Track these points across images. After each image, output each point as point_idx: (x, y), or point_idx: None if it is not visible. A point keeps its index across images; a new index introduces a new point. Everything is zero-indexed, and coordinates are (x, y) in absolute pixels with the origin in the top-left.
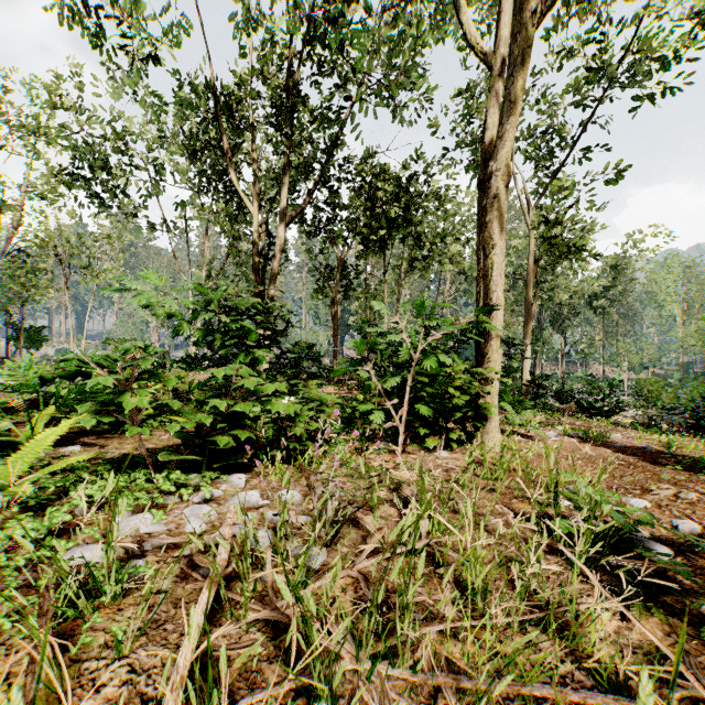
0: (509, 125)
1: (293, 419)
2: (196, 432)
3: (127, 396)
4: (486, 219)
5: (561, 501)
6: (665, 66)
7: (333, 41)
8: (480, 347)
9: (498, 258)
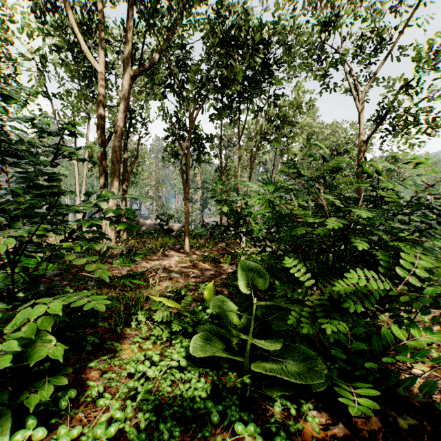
0: None
1: None
2: None
3: None
4: None
5: None
6: None
7: None
8: None
9: None
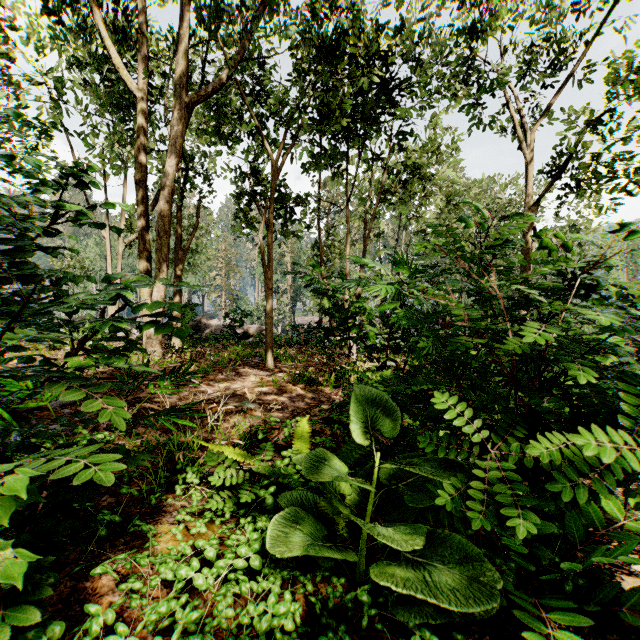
0: None
1: None
2: None
3: None
4: None
5: None
6: None
7: None
8: None
9: None
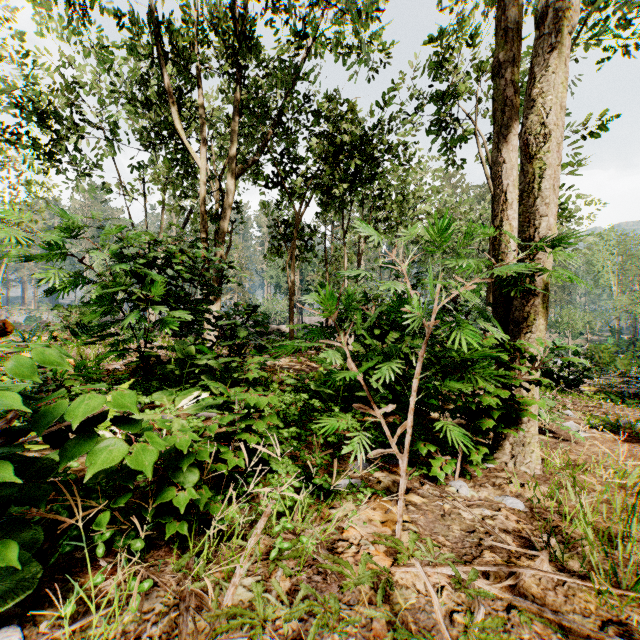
0: None
1: (173, 462)
2: None
3: None
4: (533, 92)
5: None
6: None
7: None
8: (513, 308)
9: (553, 157)
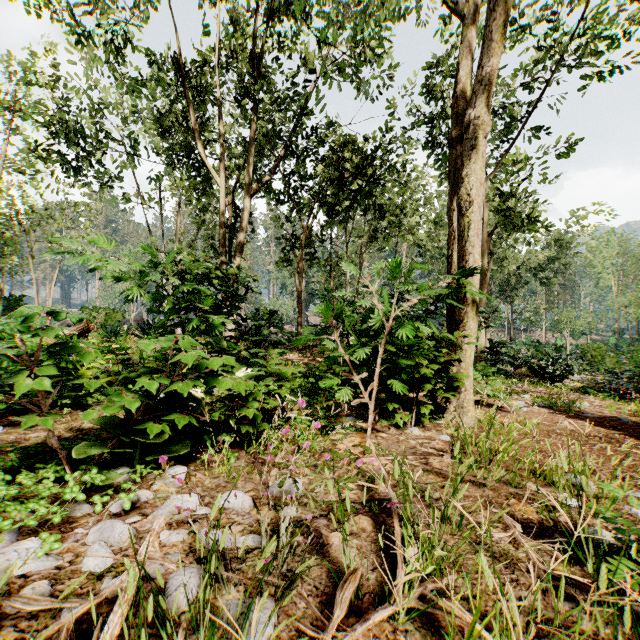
0: (489, 67)
1: (246, 397)
2: (127, 416)
3: (23, 376)
4: (462, 174)
5: (568, 501)
6: (618, 43)
7: (296, 9)
8: (454, 314)
9: (475, 216)
